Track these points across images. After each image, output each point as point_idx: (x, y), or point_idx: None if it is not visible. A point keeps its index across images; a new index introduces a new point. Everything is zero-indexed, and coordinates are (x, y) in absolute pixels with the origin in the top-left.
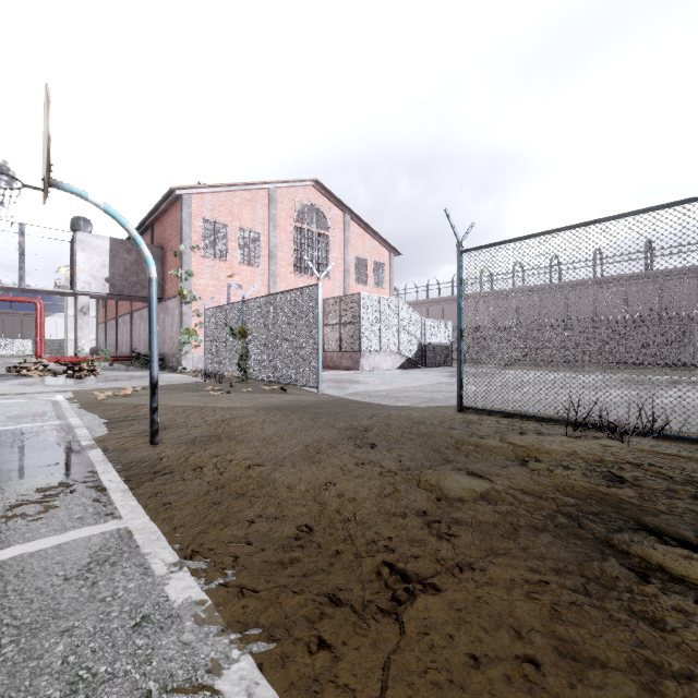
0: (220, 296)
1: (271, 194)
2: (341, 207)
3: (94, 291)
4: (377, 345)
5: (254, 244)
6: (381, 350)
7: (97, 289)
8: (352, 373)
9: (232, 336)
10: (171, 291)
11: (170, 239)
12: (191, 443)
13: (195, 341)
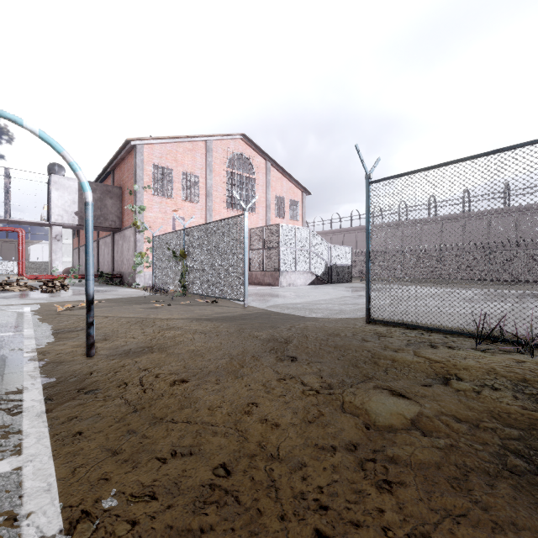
0: (167, 226)
1: (207, 145)
2: (264, 156)
3: (66, 222)
4: (293, 265)
5: (194, 185)
6: (295, 270)
7: (68, 221)
8: (273, 288)
9: (175, 258)
10: (128, 222)
11: (127, 181)
12: (125, 355)
13: (147, 263)
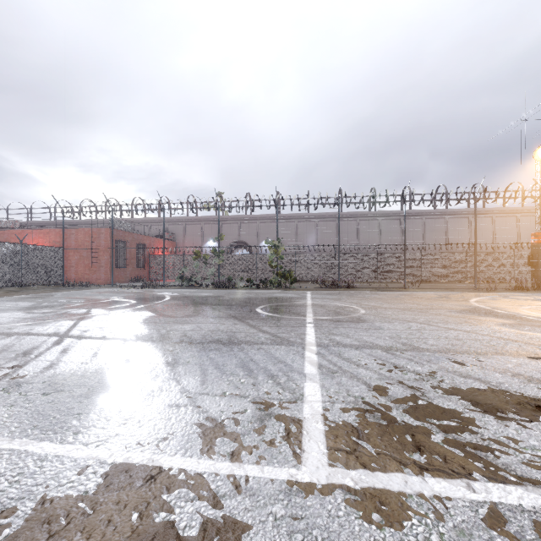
0: None
1: None
2: None
3: None
4: None
5: None
6: None
7: None
8: None
9: None
10: None
11: None
12: None
13: None
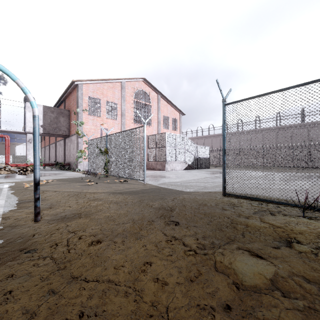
0: (97, 134)
1: (122, 85)
2: (156, 92)
3: None
4: (174, 158)
5: (114, 109)
6: (176, 160)
7: None
8: (162, 172)
9: (101, 153)
10: (73, 132)
11: (73, 106)
12: (61, 220)
13: (85, 156)
